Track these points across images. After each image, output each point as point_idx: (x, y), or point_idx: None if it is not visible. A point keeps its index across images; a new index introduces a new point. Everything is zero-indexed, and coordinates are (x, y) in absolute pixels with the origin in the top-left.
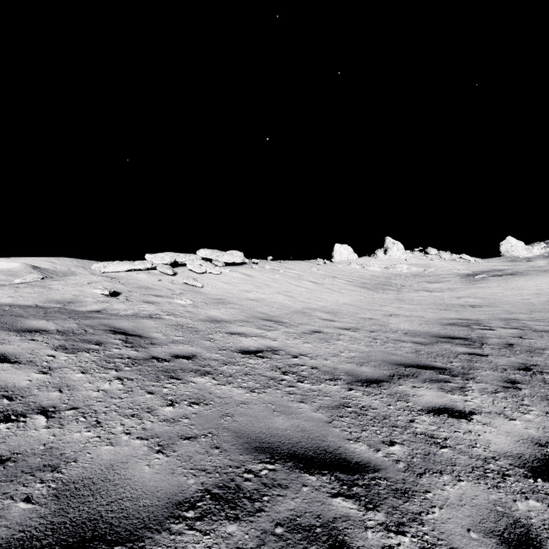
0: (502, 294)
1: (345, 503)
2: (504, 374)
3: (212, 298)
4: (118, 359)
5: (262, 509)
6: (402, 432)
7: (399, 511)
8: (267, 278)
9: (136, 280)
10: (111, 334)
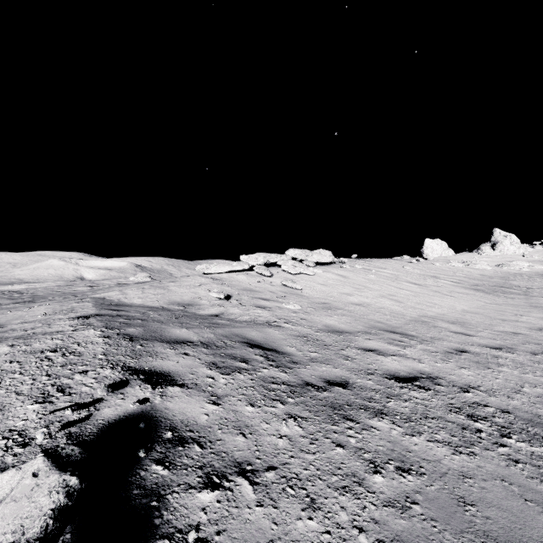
0: None
1: None
2: None
3: (316, 302)
4: (274, 385)
5: None
6: None
7: None
8: (362, 279)
9: (238, 282)
10: (248, 347)
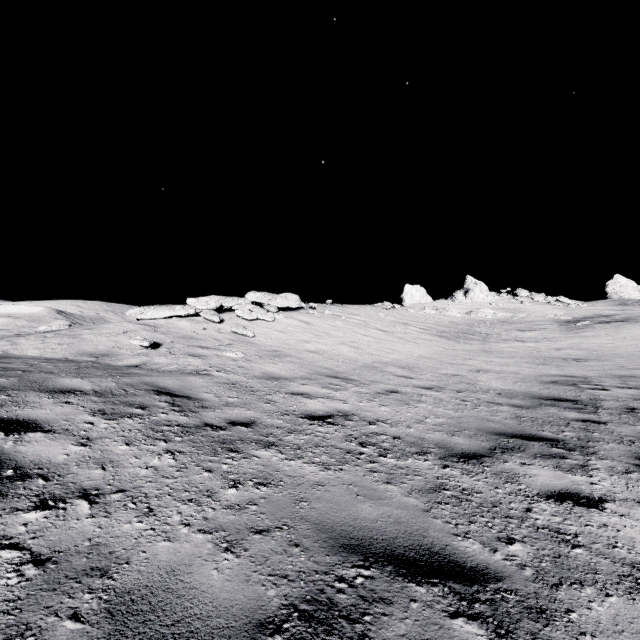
0: (612, 345)
1: (469, 627)
2: (633, 448)
3: (266, 349)
4: (166, 427)
5: (365, 635)
6: (520, 525)
7: (540, 639)
8: (327, 325)
9: (178, 329)
10: (155, 394)
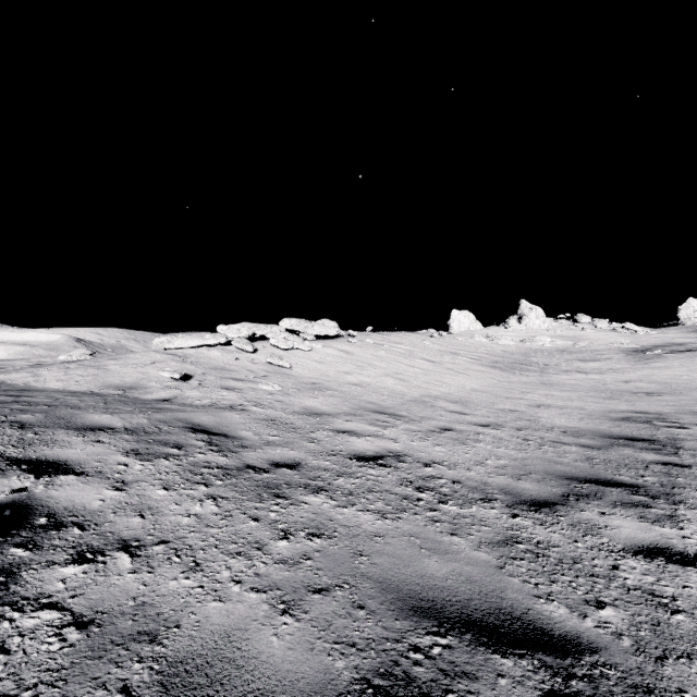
0: (687, 377)
1: None
2: None
3: (304, 382)
4: (206, 469)
5: None
6: (608, 586)
7: None
8: (369, 355)
9: (209, 359)
10: (190, 432)
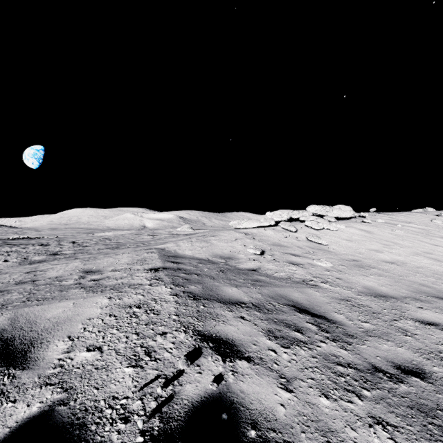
0: None
1: None
2: None
3: (345, 258)
4: (340, 367)
5: None
6: None
7: None
8: (389, 234)
9: (267, 237)
10: (296, 312)
